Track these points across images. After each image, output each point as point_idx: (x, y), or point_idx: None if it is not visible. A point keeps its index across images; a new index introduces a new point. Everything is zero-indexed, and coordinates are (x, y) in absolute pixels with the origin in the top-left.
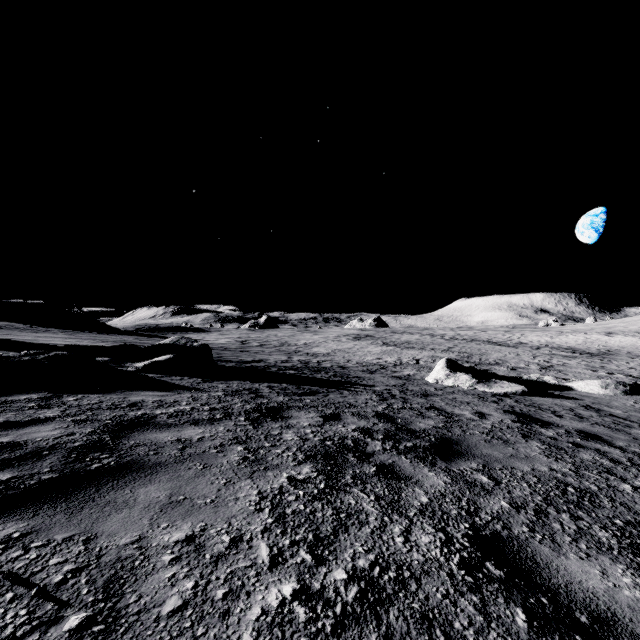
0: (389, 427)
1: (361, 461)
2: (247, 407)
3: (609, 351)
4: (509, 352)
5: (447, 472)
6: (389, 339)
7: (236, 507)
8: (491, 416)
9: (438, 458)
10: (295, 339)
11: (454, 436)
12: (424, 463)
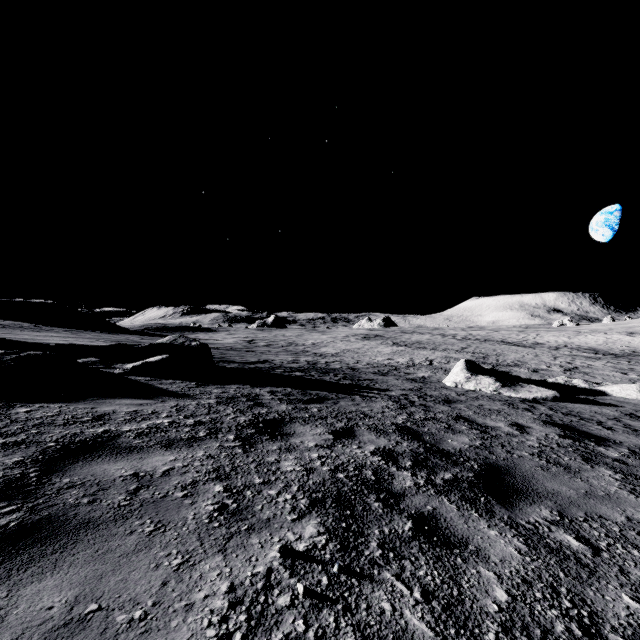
0: (416, 447)
1: (389, 509)
2: (241, 420)
3: (634, 352)
4: (527, 353)
5: (515, 528)
6: (399, 339)
7: (183, 632)
8: (532, 429)
9: (493, 500)
10: (303, 339)
11: (500, 461)
12: (477, 511)
